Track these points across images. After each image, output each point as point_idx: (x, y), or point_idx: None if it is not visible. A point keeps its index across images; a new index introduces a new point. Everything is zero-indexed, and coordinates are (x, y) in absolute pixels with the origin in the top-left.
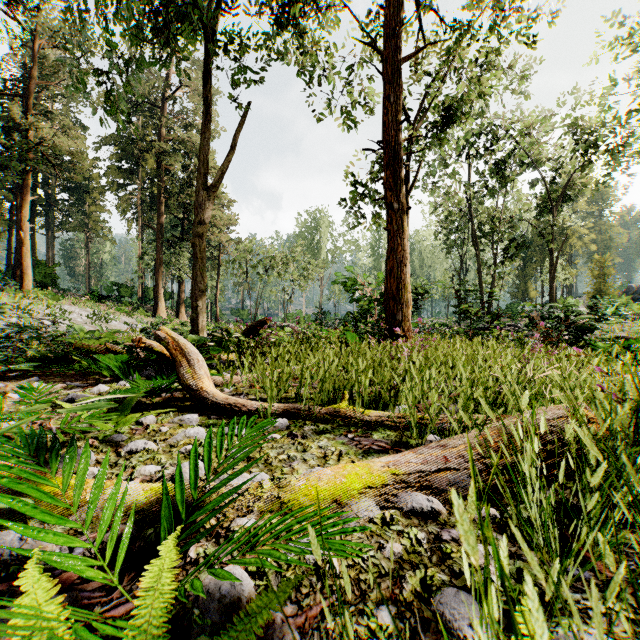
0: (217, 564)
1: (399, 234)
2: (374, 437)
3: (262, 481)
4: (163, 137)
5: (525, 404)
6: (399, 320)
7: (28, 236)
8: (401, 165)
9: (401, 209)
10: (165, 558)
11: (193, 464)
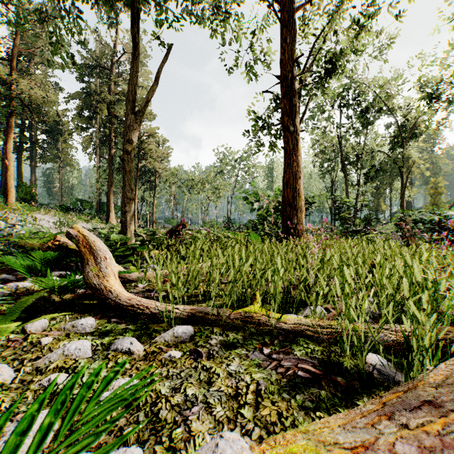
0: None
1: (294, 152)
2: (296, 354)
3: None
4: (113, 92)
5: None
6: (294, 223)
7: (12, 163)
8: (296, 95)
9: (296, 131)
10: None
11: None
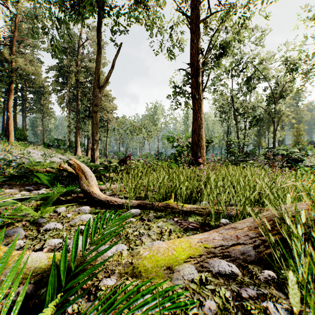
0: None
1: (199, 111)
2: (189, 220)
3: (122, 251)
4: (79, 66)
5: (289, 203)
6: (199, 156)
7: (12, 115)
8: (200, 75)
9: (200, 98)
10: None
11: (74, 243)
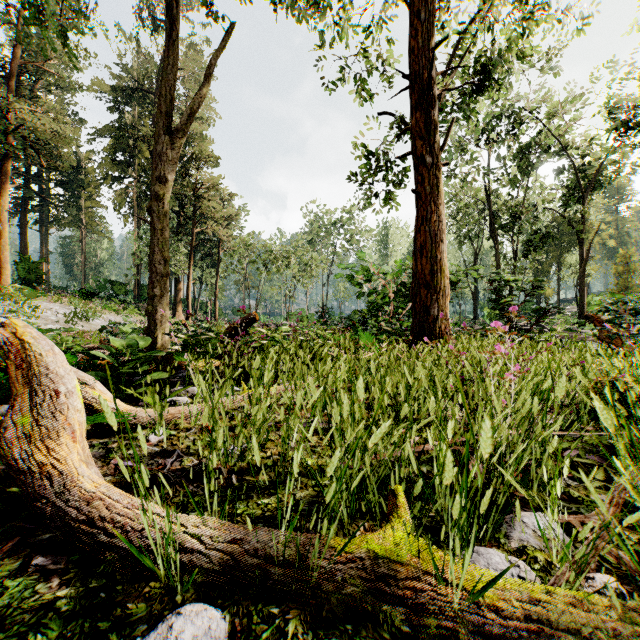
0: None
1: (433, 198)
2: None
3: None
4: None
5: None
6: (434, 315)
7: (6, 227)
8: (435, 105)
9: (436, 164)
10: None
11: None
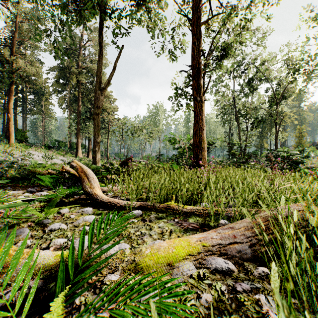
0: (88, 317)
1: (200, 113)
2: (189, 221)
3: (125, 249)
4: (80, 67)
5: (283, 204)
6: (200, 158)
7: (12, 116)
8: (201, 78)
9: (201, 100)
10: (52, 312)
11: (80, 241)
